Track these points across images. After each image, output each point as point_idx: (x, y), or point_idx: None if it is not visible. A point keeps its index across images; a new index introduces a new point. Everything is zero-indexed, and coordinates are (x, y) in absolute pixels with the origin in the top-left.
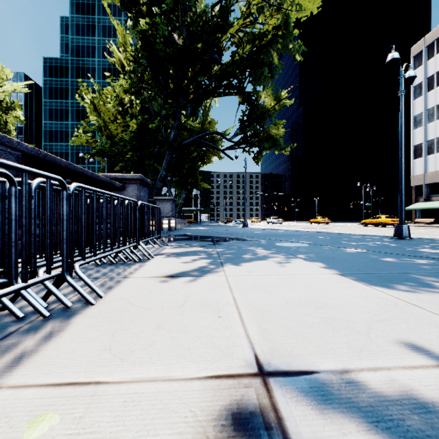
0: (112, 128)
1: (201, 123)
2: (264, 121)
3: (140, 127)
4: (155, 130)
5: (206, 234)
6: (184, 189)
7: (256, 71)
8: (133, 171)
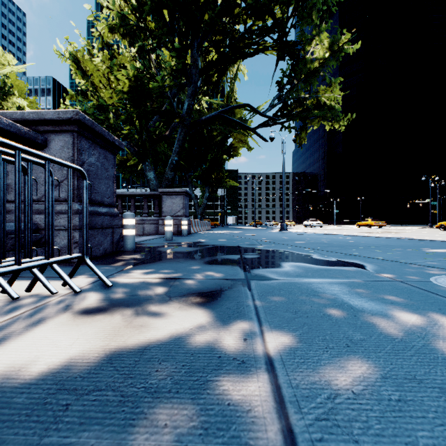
0: (105, 97)
1: (226, 100)
2: (312, 83)
3: (136, 85)
4: (159, 93)
5: (230, 243)
6: (208, 187)
7: (305, 2)
8: (136, 157)
